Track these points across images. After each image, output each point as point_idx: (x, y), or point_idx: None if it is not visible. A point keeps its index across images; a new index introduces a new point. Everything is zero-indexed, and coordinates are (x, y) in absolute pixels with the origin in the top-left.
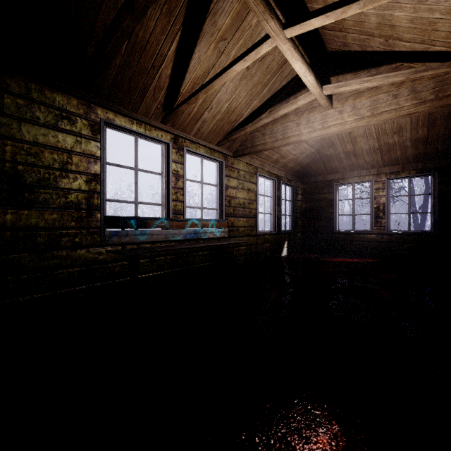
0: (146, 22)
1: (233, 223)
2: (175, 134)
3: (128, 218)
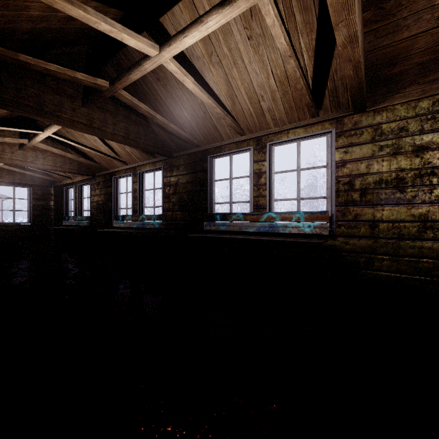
0: (183, 100)
1: (361, 215)
2: (257, 137)
3: (216, 214)
